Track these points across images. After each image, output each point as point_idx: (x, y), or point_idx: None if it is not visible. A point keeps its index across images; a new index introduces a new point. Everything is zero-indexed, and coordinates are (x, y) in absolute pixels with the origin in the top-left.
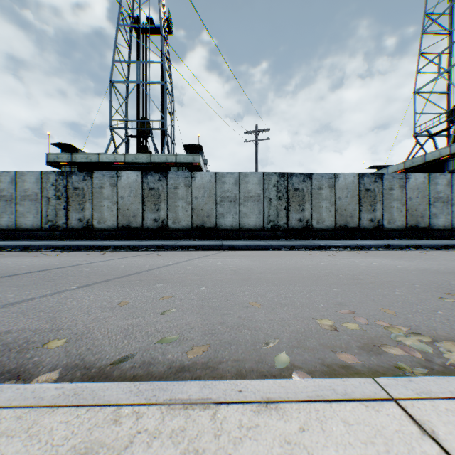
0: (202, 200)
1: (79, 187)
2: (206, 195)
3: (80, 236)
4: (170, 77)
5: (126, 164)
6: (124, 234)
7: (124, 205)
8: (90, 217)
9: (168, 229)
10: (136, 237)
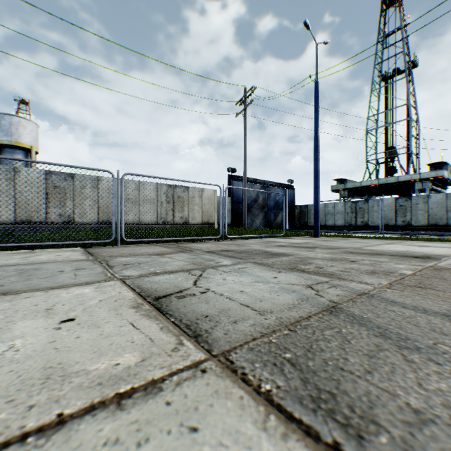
0: (434, 210)
1: (361, 207)
2: (438, 207)
3: (361, 229)
4: (414, 108)
5: (379, 185)
6: (384, 229)
7: (384, 215)
8: (366, 220)
9: (410, 226)
10: (391, 230)
